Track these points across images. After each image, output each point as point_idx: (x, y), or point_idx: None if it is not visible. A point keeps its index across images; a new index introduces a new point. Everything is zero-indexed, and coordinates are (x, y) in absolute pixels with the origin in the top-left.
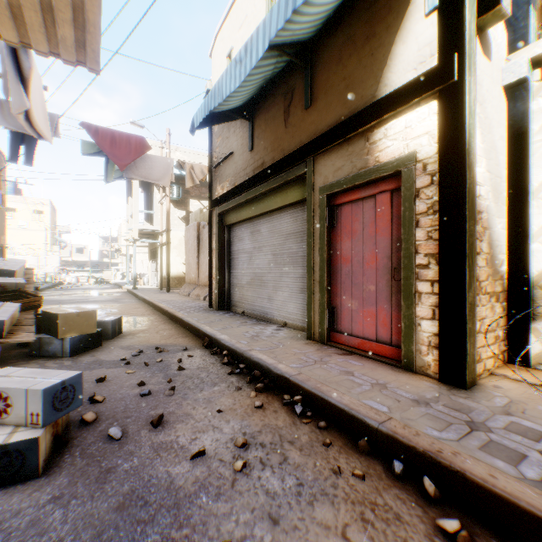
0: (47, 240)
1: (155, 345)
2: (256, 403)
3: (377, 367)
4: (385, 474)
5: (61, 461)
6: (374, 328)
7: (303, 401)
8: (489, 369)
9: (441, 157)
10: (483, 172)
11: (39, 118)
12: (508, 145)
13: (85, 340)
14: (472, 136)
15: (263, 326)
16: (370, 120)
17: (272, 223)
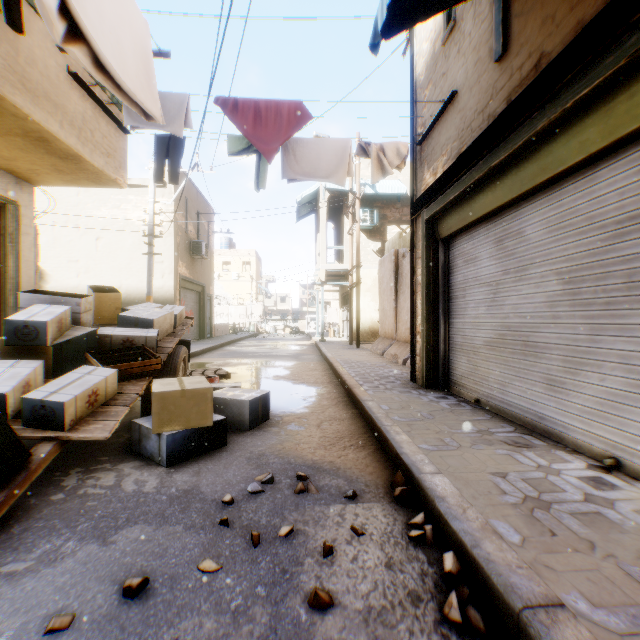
0: (251, 289)
1: (301, 464)
2: None
3: None
4: None
5: None
6: None
7: None
8: None
9: None
10: None
11: (124, 71)
12: None
13: (194, 436)
14: None
15: (542, 456)
16: None
17: (559, 207)
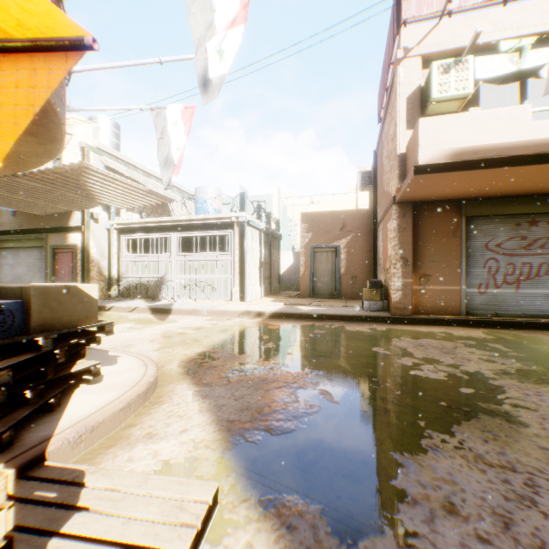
0: None
1: None
2: None
3: None
4: None
5: None
6: None
7: None
8: (99, 298)
9: (82, 248)
10: (96, 251)
11: None
12: (109, 243)
13: None
14: (89, 244)
15: None
16: (67, 231)
17: (29, 252)
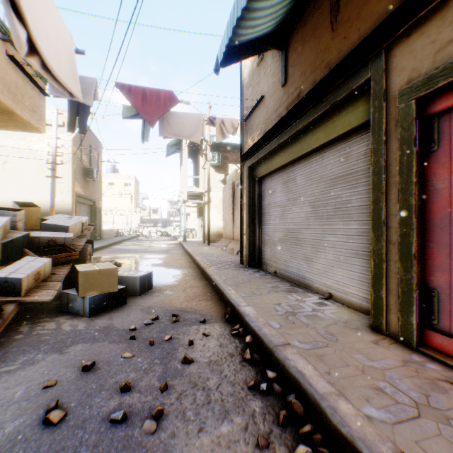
0: (131, 204)
1: (174, 310)
2: None
3: None
4: None
5: None
6: None
7: None
8: None
9: None
10: None
11: (60, 70)
12: None
13: (106, 298)
14: None
15: (300, 295)
16: None
17: (310, 168)
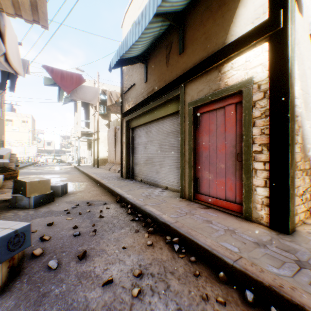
0: (29, 137)
1: (87, 201)
2: (148, 242)
3: (226, 217)
4: (240, 301)
5: (13, 286)
6: (224, 191)
7: (179, 241)
8: (302, 220)
9: (271, 79)
10: (298, 90)
11: (14, 61)
12: None
13: (43, 197)
14: (293, 65)
15: (153, 189)
16: (221, 58)
17: (158, 126)
